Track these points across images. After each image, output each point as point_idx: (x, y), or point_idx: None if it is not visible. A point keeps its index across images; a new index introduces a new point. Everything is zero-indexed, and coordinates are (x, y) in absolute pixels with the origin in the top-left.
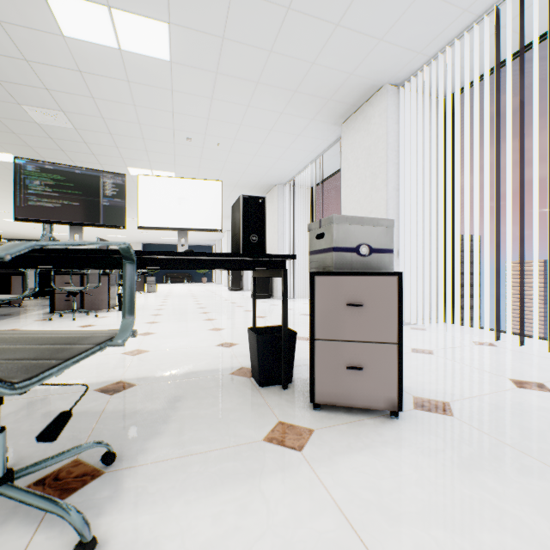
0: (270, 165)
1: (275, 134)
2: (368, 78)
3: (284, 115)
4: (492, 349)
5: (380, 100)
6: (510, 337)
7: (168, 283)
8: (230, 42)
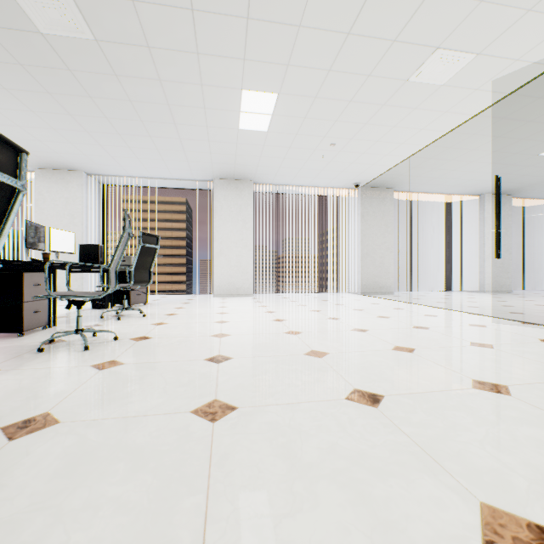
0: None
1: None
2: (77, 167)
3: None
4: None
5: (78, 177)
6: None
7: None
8: (21, 128)
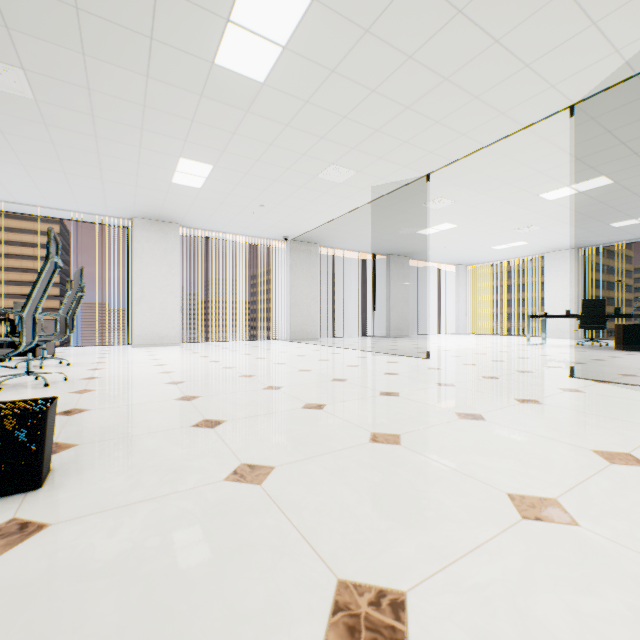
0: None
1: None
2: None
3: None
4: None
5: None
6: None
7: None
8: None
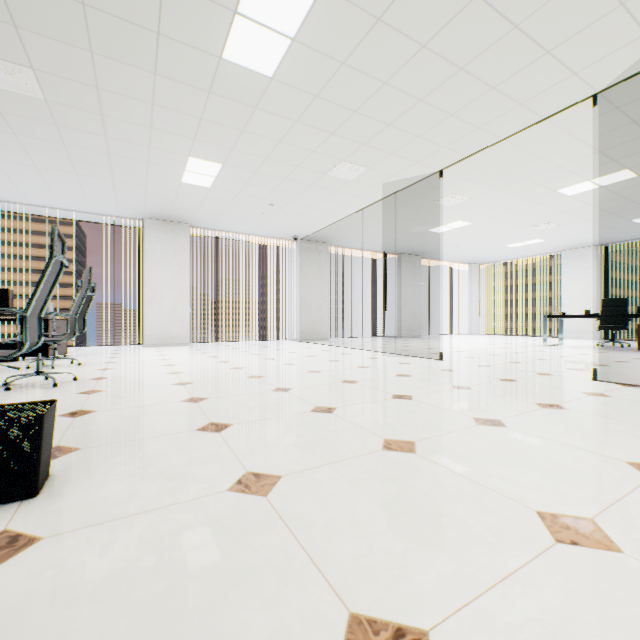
0: None
1: None
2: None
3: None
4: None
5: None
6: None
7: None
8: None
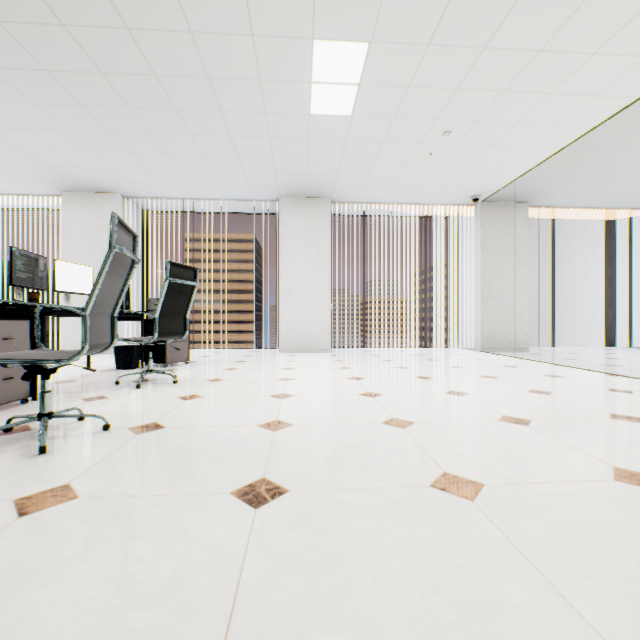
0: None
1: None
2: (109, 187)
3: (13, 167)
4: None
5: (112, 201)
6: None
7: None
8: (29, 132)
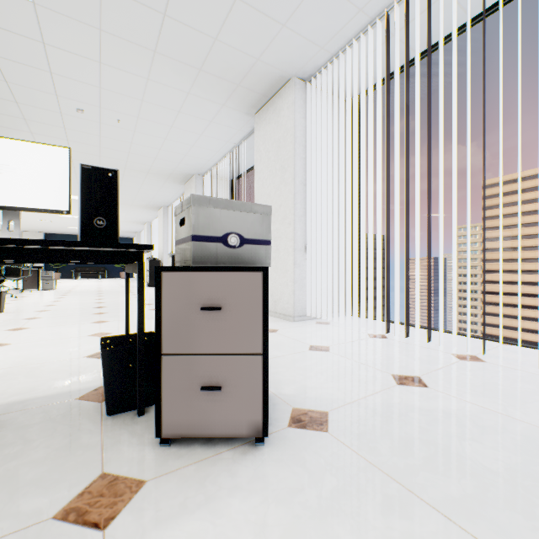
0: (184, 152)
1: (185, 117)
2: (275, 67)
3: (191, 96)
4: (383, 341)
5: (288, 93)
6: (400, 327)
7: (78, 278)
8: None
